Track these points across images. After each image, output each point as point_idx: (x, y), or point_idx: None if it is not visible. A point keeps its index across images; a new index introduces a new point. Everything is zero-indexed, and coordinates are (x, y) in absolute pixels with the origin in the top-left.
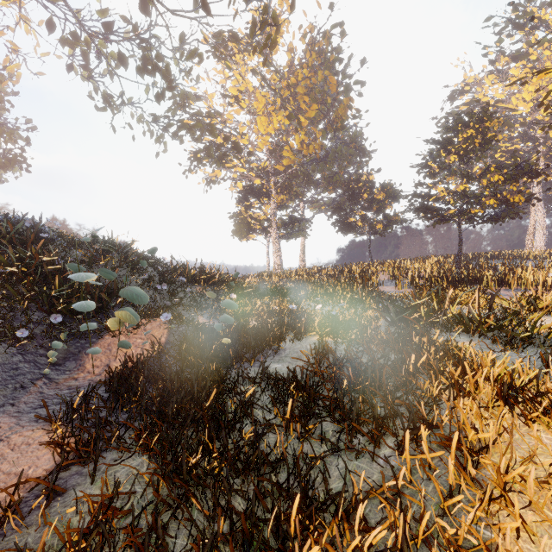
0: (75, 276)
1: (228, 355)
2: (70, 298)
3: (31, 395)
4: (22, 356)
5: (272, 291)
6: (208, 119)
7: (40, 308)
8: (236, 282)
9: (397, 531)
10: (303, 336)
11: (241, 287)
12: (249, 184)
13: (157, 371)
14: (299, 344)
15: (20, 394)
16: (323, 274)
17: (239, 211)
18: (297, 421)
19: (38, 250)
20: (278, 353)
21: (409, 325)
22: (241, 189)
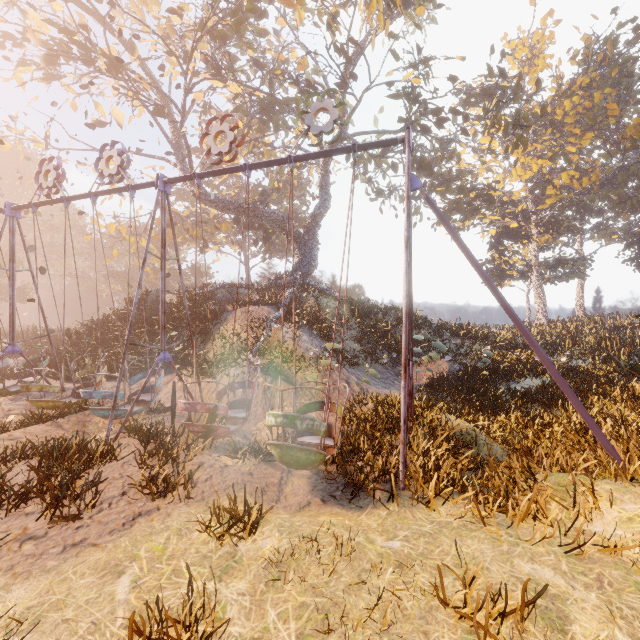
0: (416, 337)
1: (487, 379)
2: (396, 345)
3: (396, 385)
4: (386, 370)
5: (524, 345)
6: (459, 180)
7: (385, 349)
8: (490, 336)
9: (543, 416)
10: (540, 377)
11: (494, 341)
12: (503, 228)
13: (452, 381)
14: (536, 381)
15: (392, 384)
16: (607, 325)
17: (491, 258)
18: (521, 403)
19: (378, 320)
20: (519, 383)
21: (637, 377)
22: (493, 235)
